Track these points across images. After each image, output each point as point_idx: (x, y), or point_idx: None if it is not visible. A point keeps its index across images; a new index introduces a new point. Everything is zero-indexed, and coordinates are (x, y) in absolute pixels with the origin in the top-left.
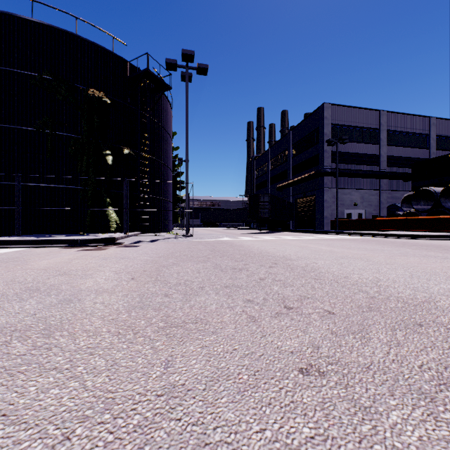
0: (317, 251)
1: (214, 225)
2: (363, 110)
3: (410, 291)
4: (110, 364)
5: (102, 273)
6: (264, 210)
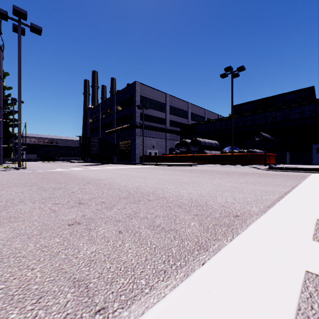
0: (121, 174)
1: (51, 159)
2: (158, 91)
3: (149, 189)
4: None
5: None
6: (94, 148)
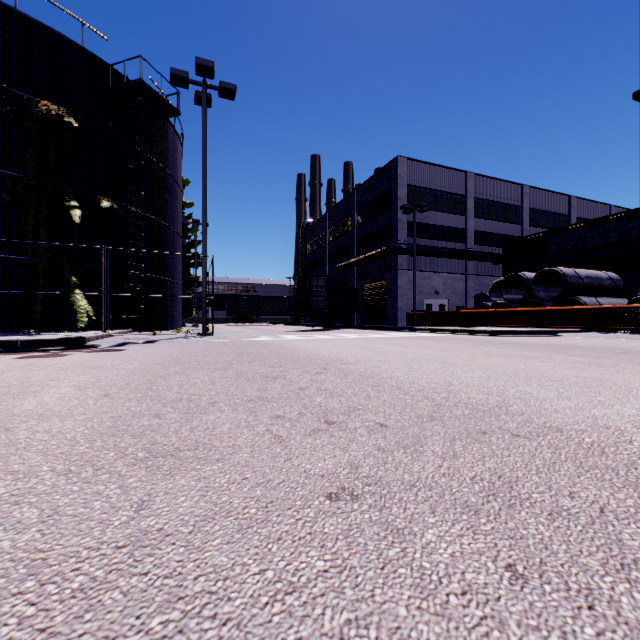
0: (383, 352)
1: (247, 320)
2: (447, 170)
3: (483, 396)
4: (47, 514)
5: (54, 389)
6: (319, 298)
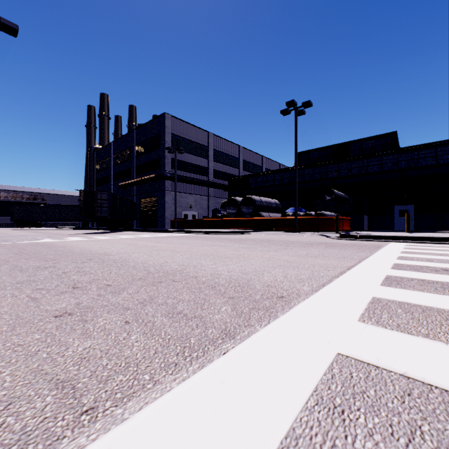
0: (141, 247)
1: (34, 224)
2: (197, 128)
3: (177, 266)
4: None
5: None
6: (102, 208)
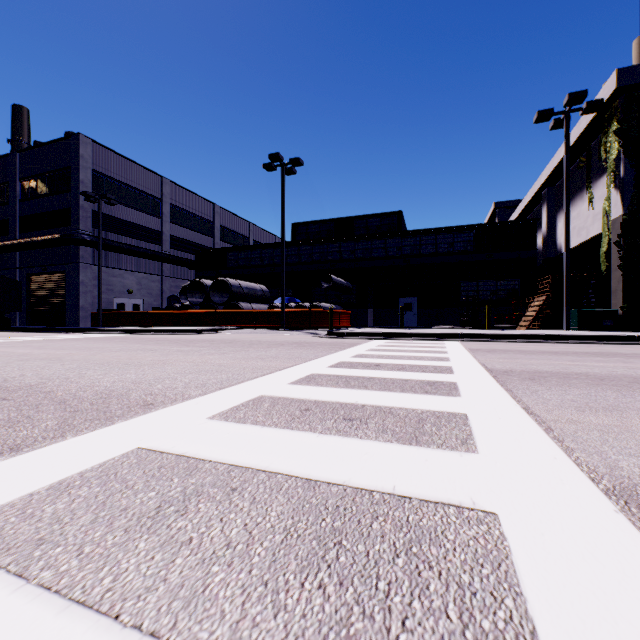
0: None
1: None
2: (142, 168)
3: (36, 380)
4: None
5: None
6: None
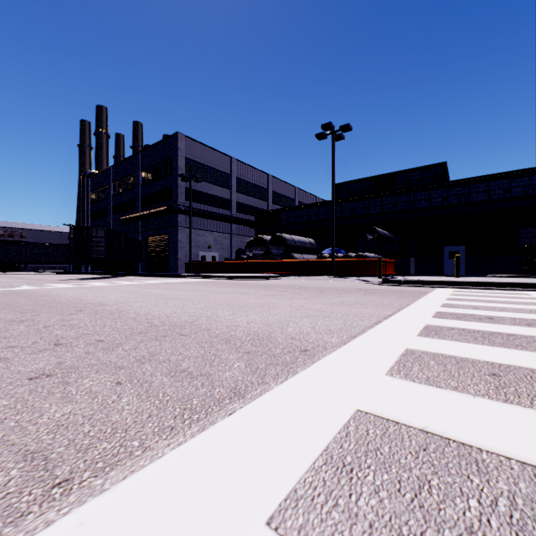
0: (146, 295)
1: (10, 268)
2: (217, 152)
3: (188, 317)
4: None
5: None
6: (98, 248)
